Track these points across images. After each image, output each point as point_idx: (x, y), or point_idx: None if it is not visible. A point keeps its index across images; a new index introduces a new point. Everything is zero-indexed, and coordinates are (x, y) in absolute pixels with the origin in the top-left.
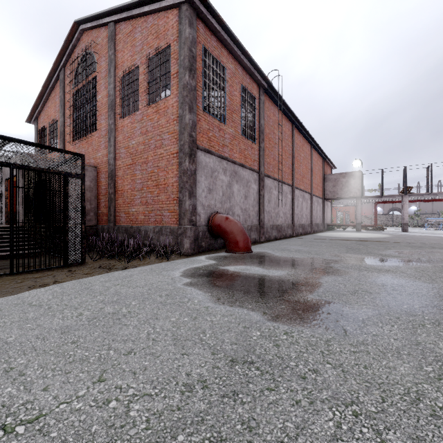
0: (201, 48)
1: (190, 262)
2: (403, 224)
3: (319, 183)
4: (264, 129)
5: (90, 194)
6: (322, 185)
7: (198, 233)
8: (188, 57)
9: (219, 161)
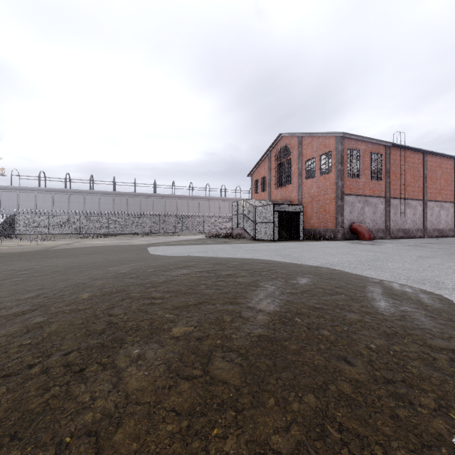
0: (346, 150)
1: (341, 241)
2: None
3: None
4: (390, 169)
5: None
6: None
7: (344, 232)
8: (340, 158)
9: (356, 197)
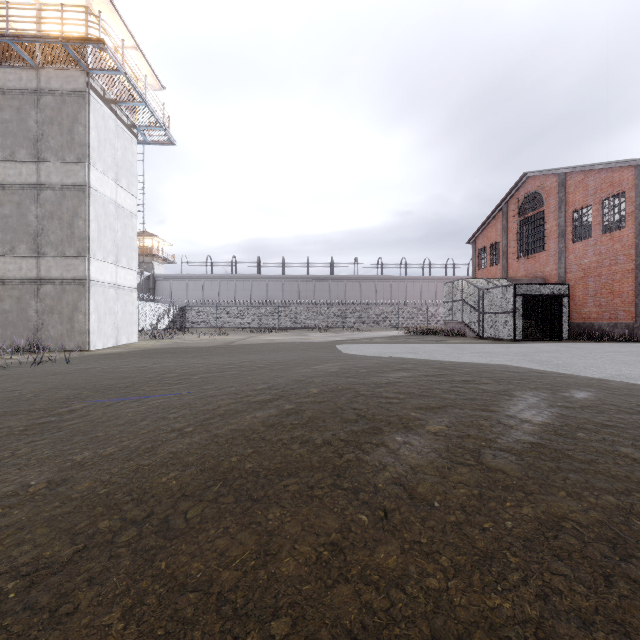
0: None
1: None
2: None
3: None
4: None
5: None
6: None
7: None
8: None
9: None
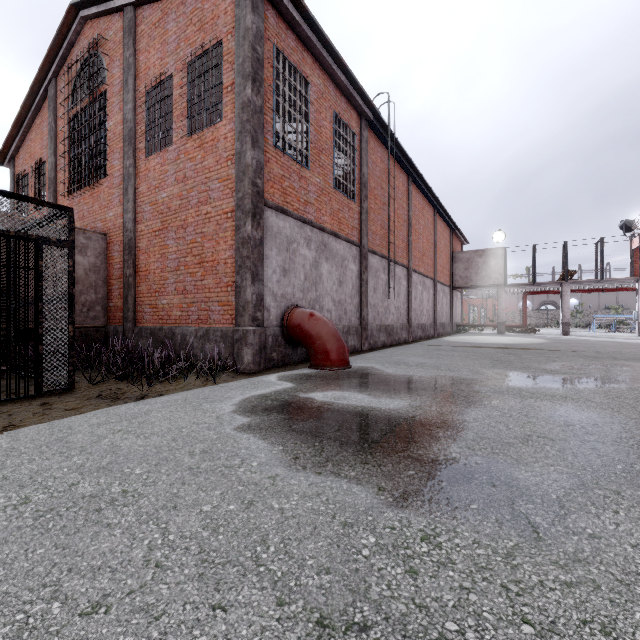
0: (270, 48)
1: (251, 386)
2: (563, 324)
3: (445, 264)
4: (368, 181)
5: (95, 276)
6: (449, 267)
7: (266, 338)
8: (250, 59)
9: (300, 227)
